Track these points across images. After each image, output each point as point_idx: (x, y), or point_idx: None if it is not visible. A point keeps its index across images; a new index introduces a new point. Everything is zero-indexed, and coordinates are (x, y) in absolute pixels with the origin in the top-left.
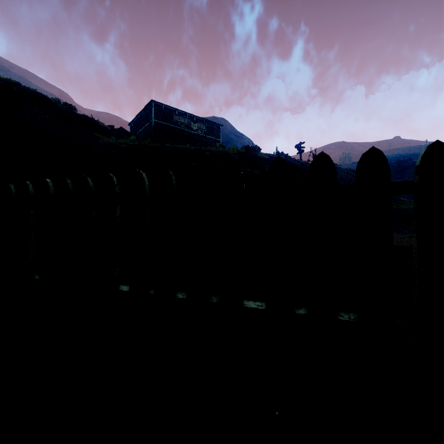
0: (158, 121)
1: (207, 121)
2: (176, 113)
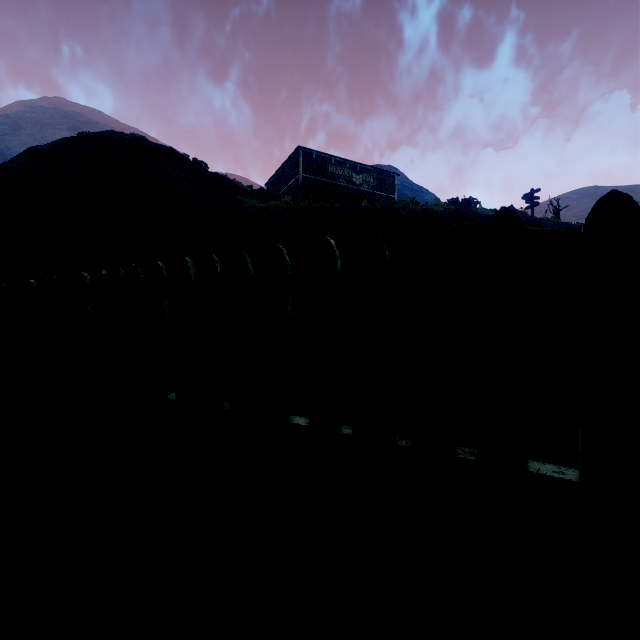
0: (307, 176)
1: (376, 170)
2: (332, 162)
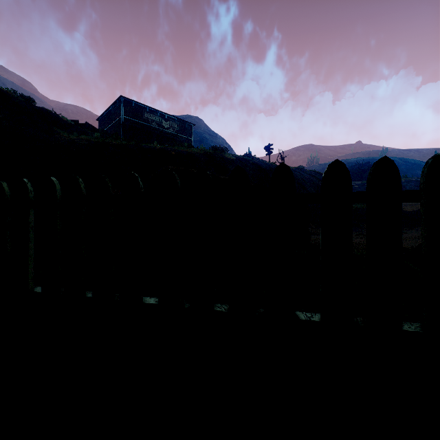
0: (128, 118)
1: (179, 120)
2: (147, 110)
